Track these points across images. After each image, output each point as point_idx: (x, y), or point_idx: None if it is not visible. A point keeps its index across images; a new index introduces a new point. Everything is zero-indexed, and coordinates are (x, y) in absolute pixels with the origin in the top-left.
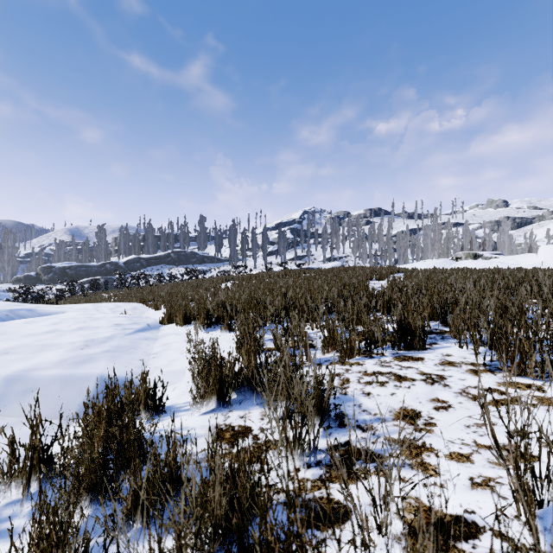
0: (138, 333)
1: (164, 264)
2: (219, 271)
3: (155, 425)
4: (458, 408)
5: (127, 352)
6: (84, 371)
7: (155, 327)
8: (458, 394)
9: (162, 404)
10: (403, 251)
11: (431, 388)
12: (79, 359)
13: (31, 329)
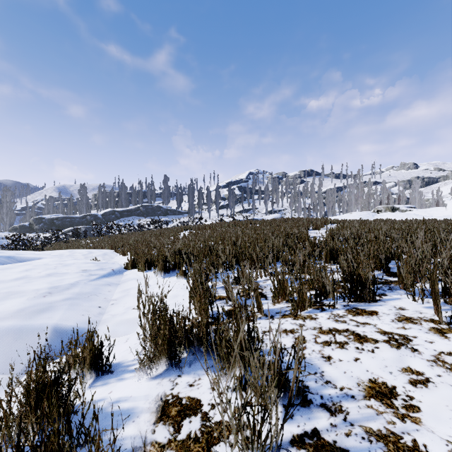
0: (102, 278)
1: (134, 216)
2: (180, 222)
3: (97, 391)
4: (439, 383)
5: (87, 299)
6: (38, 321)
7: (119, 272)
8: (432, 363)
9: (109, 364)
10: (331, 205)
11: (398, 353)
12: (38, 308)
13: (3, 276)
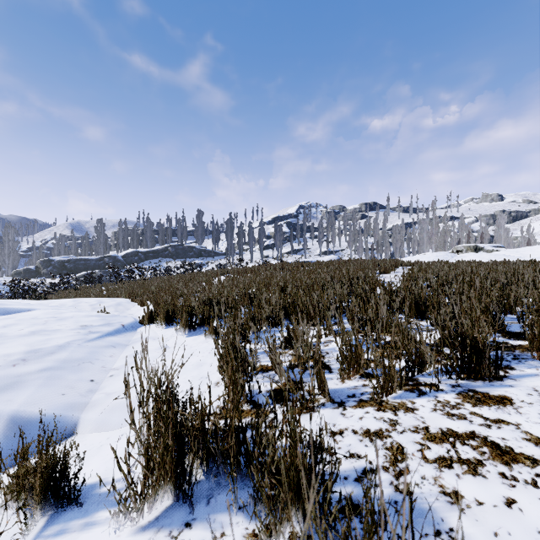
0: (106, 337)
1: (162, 258)
2: (216, 265)
3: None
4: None
5: (76, 368)
6: None
7: (132, 327)
8: None
9: (74, 492)
10: (399, 244)
11: None
12: None
13: None
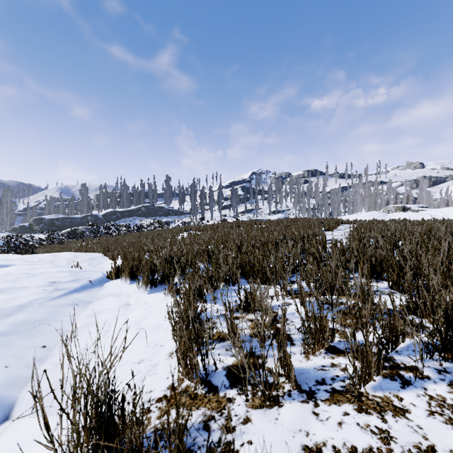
0: (71, 294)
1: (136, 216)
2: (182, 222)
3: None
4: None
5: (30, 332)
6: None
7: (99, 283)
8: None
9: None
10: (337, 205)
11: None
12: None
13: None
